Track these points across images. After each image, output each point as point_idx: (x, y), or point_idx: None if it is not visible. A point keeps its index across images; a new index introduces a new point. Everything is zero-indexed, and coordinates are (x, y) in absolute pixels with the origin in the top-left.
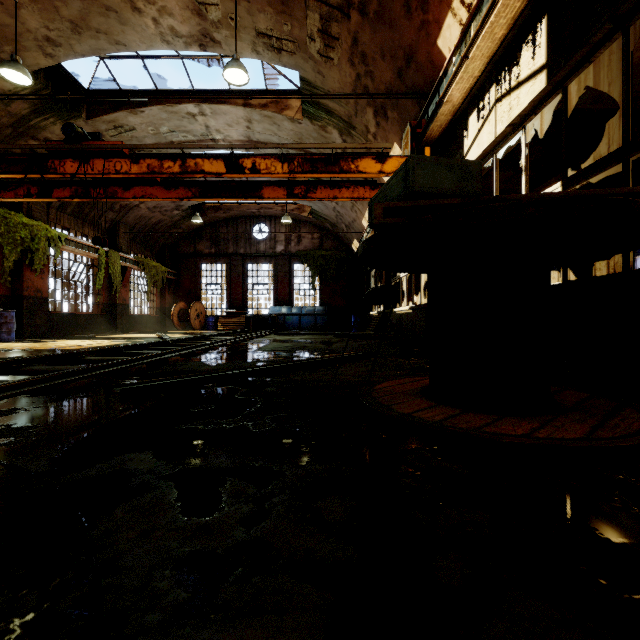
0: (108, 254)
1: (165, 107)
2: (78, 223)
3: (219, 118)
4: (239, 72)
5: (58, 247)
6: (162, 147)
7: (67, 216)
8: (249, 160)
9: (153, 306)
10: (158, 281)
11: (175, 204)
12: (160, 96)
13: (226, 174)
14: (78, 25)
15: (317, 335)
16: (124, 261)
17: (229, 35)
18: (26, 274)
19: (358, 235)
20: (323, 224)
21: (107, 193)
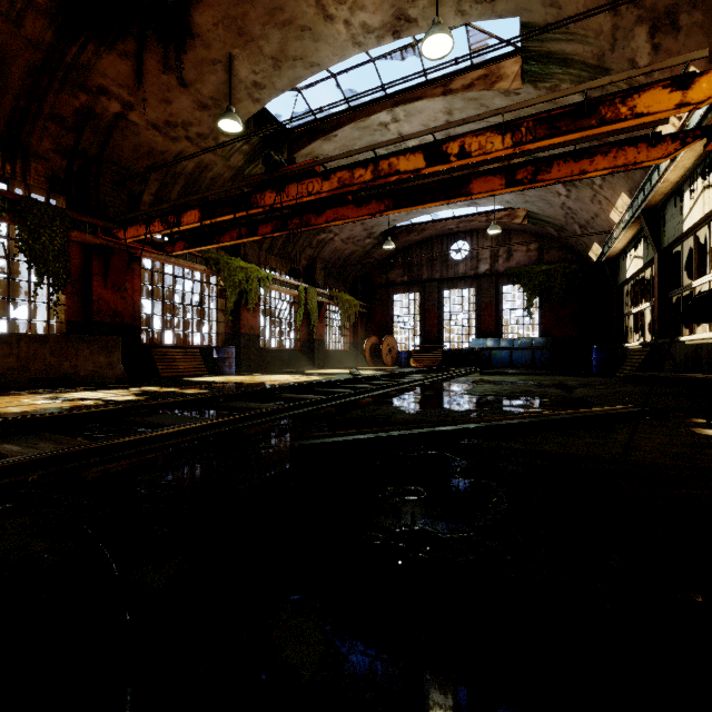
0: (307, 290)
1: (357, 124)
2: (282, 263)
3: (413, 120)
4: (441, 38)
5: (266, 287)
6: (353, 154)
7: (274, 257)
8: (455, 143)
9: (346, 341)
10: (351, 315)
11: (367, 232)
12: (352, 113)
13: (425, 169)
14: (278, 59)
15: (539, 375)
16: (320, 296)
17: (427, 5)
18: (243, 313)
19: (601, 236)
20: (543, 230)
21: (302, 222)
